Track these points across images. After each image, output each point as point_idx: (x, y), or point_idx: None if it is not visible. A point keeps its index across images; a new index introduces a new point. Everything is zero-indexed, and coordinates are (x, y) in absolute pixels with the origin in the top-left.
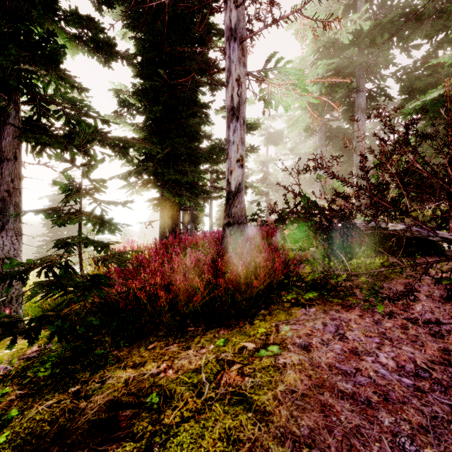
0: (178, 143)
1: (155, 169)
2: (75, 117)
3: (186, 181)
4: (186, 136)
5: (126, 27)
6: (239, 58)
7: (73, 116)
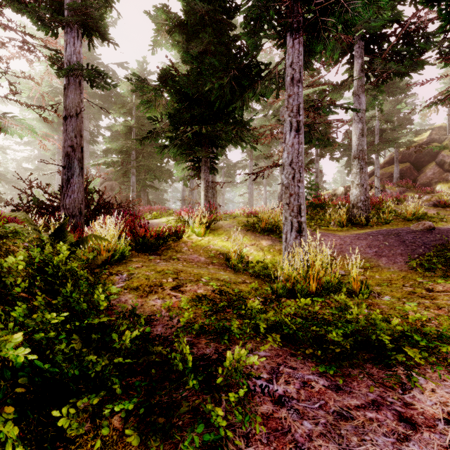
0: None
1: None
2: None
3: None
4: None
5: None
6: None
7: None
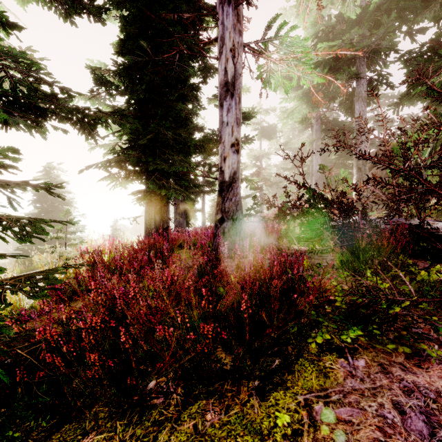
0: (163, 127)
1: (140, 159)
2: (23, 82)
3: (175, 173)
4: (175, 122)
5: (110, 4)
6: (233, 25)
7: (19, 80)
